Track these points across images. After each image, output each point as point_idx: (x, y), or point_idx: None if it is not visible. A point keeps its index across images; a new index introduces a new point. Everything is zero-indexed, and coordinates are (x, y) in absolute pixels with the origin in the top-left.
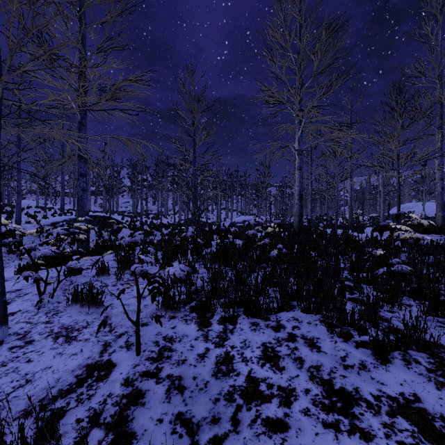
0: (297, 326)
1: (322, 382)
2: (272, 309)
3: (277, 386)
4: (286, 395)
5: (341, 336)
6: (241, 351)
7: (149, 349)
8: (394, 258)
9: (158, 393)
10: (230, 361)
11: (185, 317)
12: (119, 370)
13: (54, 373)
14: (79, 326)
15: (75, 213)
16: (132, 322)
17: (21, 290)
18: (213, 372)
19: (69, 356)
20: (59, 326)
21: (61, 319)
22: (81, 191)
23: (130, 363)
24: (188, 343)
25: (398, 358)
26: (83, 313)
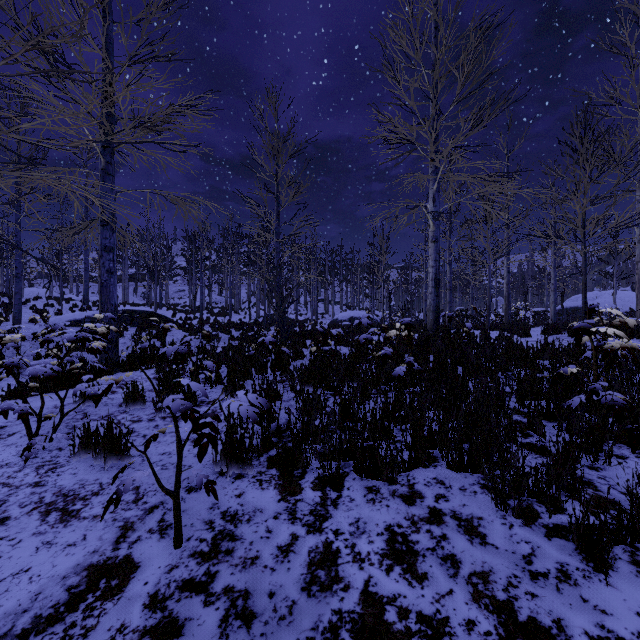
0: (444, 495)
1: (495, 605)
2: (401, 463)
3: (416, 613)
4: (434, 634)
5: (520, 516)
6: (351, 541)
7: (198, 536)
8: (596, 380)
9: (207, 626)
10: (333, 560)
11: (259, 476)
12: (144, 576)
13: (32, 581)
14: (87, 491)
15: None
16: (167, 493)
17: (5, 429)
18: (304, 582)
19: (62, 548)
20: (54, 491)
21: (59, 479)
22: (105, 274)
23: (163, 563)
24: (263, 524)
25: (623, 559)
26: (96, 468)
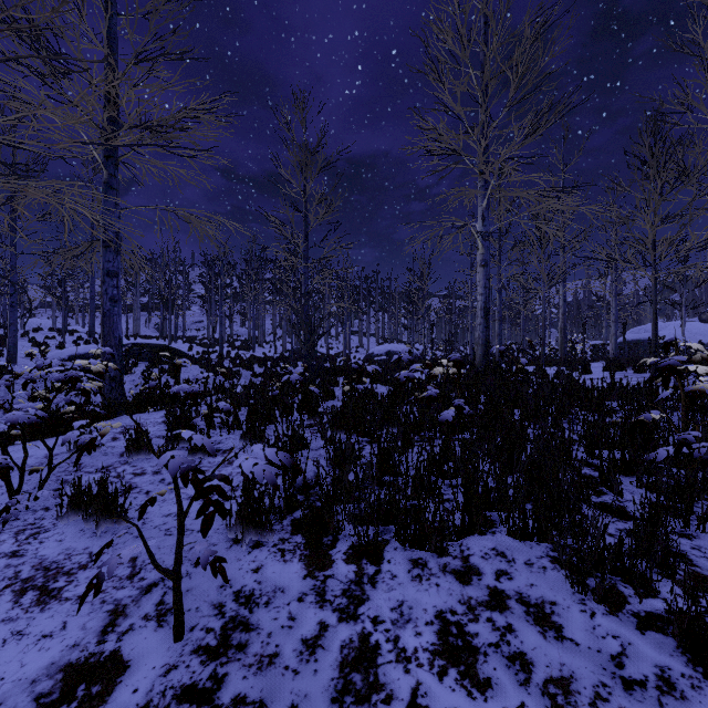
0: (506, 571)
1: None
2: (453, 530)
3: None
4: None
5: (602, 600)
6: (394, 632)
7: (203, 624)
8: (685, 428)
9: None
10: (371, 659)
11: (281, 544)
12: (133, 681)
13: None
14: (73, 564)
15: None
16: (164, 574)
17: None
18: (335, 691)
19: (35, 640)
20: (34, 564)
21: (42, 547)
22: (108, 302)
23: (158, 661)
24: (285, 608)
25: None
26: (86, 533)
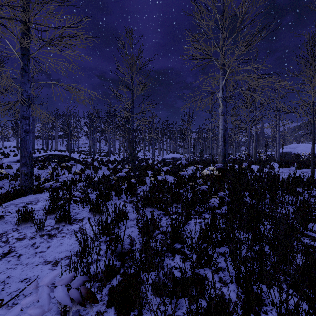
0: None
1: None
2: (235, 315)
3: None
4: None
5: None
6: None
7: None
8: None
9: None
10: None
11: None
12: None
13: None
14: None
15: (43, 152)
16: None
17: None
18: None
19: None
20: None
21: None
22: (23, 133)
23: None
24: None
25: None
26: None
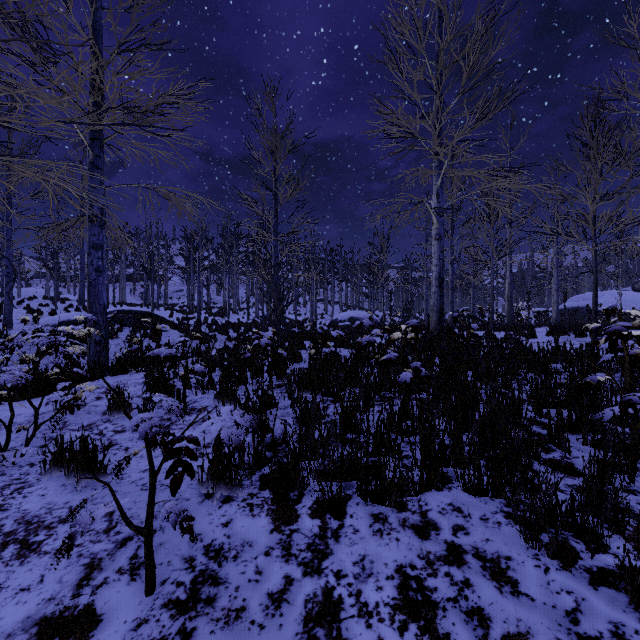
0: (463, 526)
1: None
2: (412, 486)
3: None
4: None
5: (555, 555)
6: (356, 587)
7: (174, 578)
8: (629, 390)
9: None
10: (334, 613)
11: (250, 499)
12: (105, 635)
13: None
14: (53, 518)
15: None
16: (135, 531)
17: None
18: None
19: (12, 594)
20: (16, 518)
21: (25, 501)
22: (93, 272)
23: (130, 615)
24: (252, 562)
25: None
26: (68, 488)
